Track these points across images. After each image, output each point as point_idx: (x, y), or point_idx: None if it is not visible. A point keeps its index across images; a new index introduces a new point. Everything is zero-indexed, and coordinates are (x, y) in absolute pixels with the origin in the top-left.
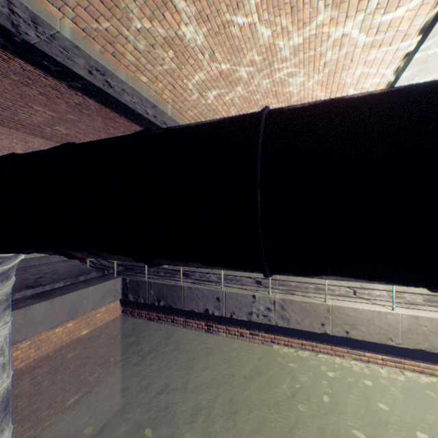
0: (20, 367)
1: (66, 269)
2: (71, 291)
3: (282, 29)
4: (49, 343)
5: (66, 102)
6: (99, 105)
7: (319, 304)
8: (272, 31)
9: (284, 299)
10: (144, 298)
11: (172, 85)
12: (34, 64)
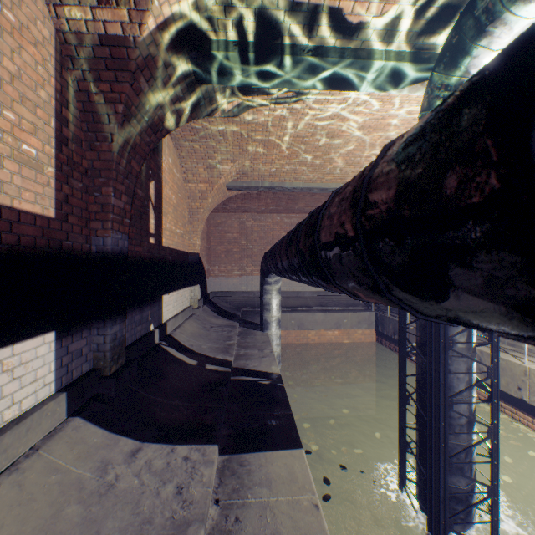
0: (310, 343)
1: (345, 301)
2: (337, 312)
3: (399, 130)
4: (324, 337)
5: None
6: None
7: (515, 363)
8: (394, 133)
9: (481, 351)
10: (386, 331)
11: None
12: None
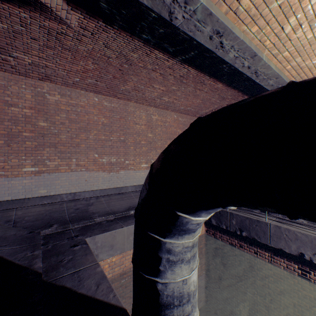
0: None
1: None
2: None
3: None
4: None
5: (174, 77)
6: (197, 72)
7: None
8: None
9: None
10: (225, 225)
11: (280, 26)
12: (164, 51)
